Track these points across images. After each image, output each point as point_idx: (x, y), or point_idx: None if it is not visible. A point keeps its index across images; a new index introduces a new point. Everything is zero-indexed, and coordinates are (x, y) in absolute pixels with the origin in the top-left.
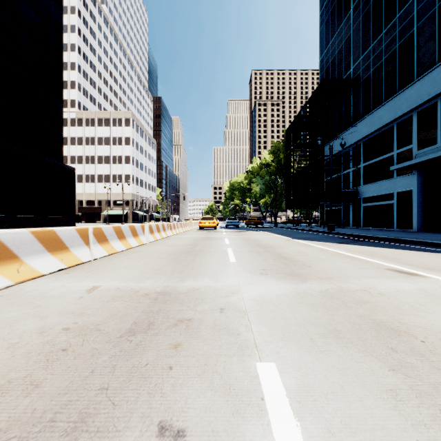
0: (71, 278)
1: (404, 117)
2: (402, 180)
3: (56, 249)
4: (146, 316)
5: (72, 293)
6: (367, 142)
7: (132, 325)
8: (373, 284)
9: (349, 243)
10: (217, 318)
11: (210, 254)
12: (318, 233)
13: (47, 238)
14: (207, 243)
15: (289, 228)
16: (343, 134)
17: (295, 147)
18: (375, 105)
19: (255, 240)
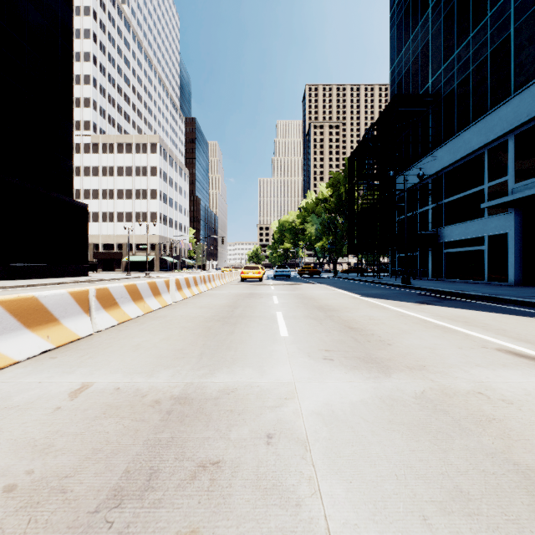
0: (55, 366)
1: (497, 141)
2: (495, 221)
3: (39, 322)
4: (148, 454)
5: (46, 400)
6: (450, 173)
7: (122, 478)
8: (488, 381)
9: (432, 303)
10: (262, 460)
11: (254, 322)
12: (390, 288)
13: (25, 308)
14: (250, 303)
15: (352, 279)
16: (420, 162)
17: (360, 179)
18: (461, 126)
19: (312, 299)
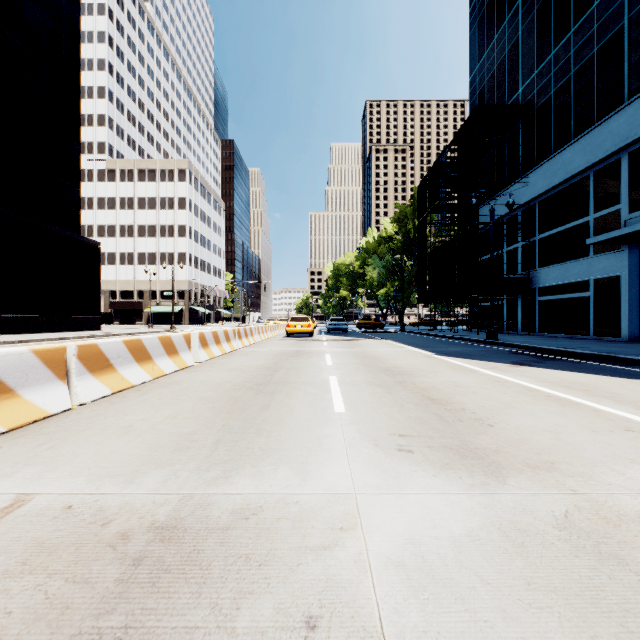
0: None
1: (606, 161)
2: (604, 261)
3: None
4: None
5: None
6: (546, 202)
7: None
8: None
9: (532, 364)
10: None
11: (298, 391)
12: (473, 344)
13: None
14: (295, 364)
15: (423, 334)
16: (507, 189)
17: (433, 211)
18: (559, 144)
19: (376, 358)
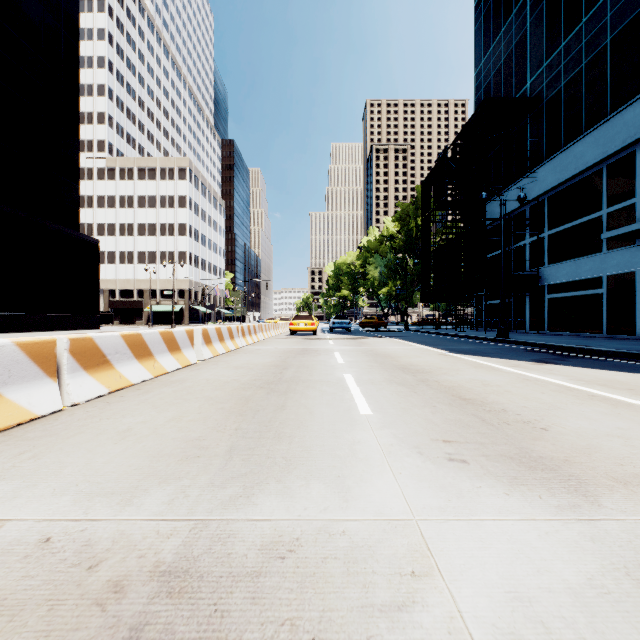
0: None
1: (621, 154)
2: (618, 256)
3: None
4: None
5: None
6: (555, 198)
7: None
8: None
9: (556, 362)
10: None
11: (314, 390)
12: (483, 342)
13: None
14: (304, 362)
15: (429, 332)
16: (514, 185)
17: (438, 208)
18: (570, 137)
19: (388, 356)
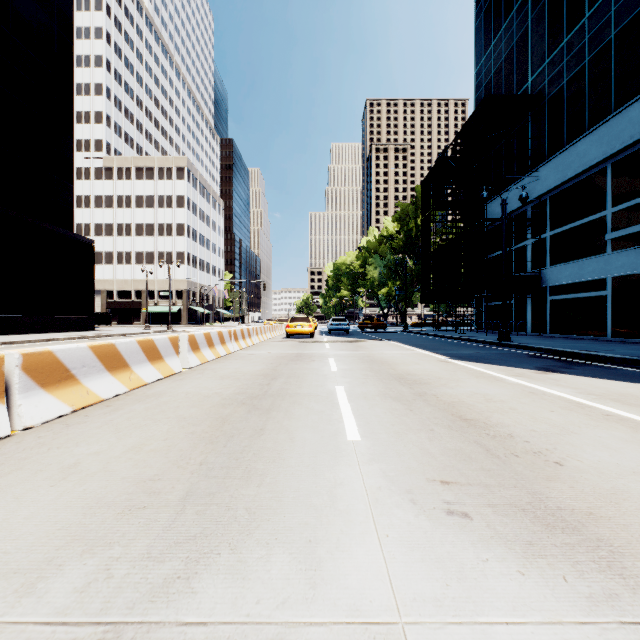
0: None
1: (625, 152)
2: (622, 258)
3: None
4: None
5: None
6: (557, 197)
7: None
8: None
9: (562, 370)
10: None
11: (300, 407)
12: (484, 346)
13: None
14: (295, 370)
15: (428, 334)
16: (515, 185)
17: (437, 208)
18: (573, 135)
19: (385, 363)
